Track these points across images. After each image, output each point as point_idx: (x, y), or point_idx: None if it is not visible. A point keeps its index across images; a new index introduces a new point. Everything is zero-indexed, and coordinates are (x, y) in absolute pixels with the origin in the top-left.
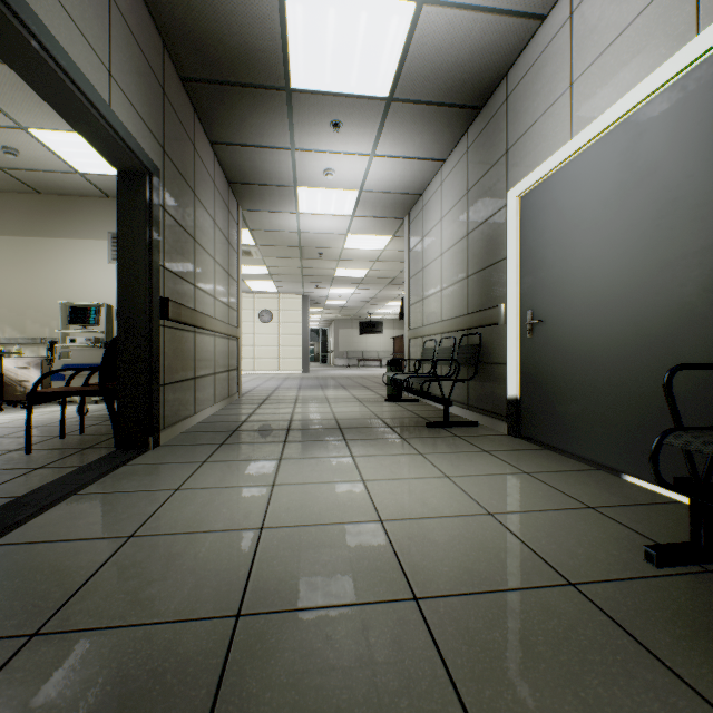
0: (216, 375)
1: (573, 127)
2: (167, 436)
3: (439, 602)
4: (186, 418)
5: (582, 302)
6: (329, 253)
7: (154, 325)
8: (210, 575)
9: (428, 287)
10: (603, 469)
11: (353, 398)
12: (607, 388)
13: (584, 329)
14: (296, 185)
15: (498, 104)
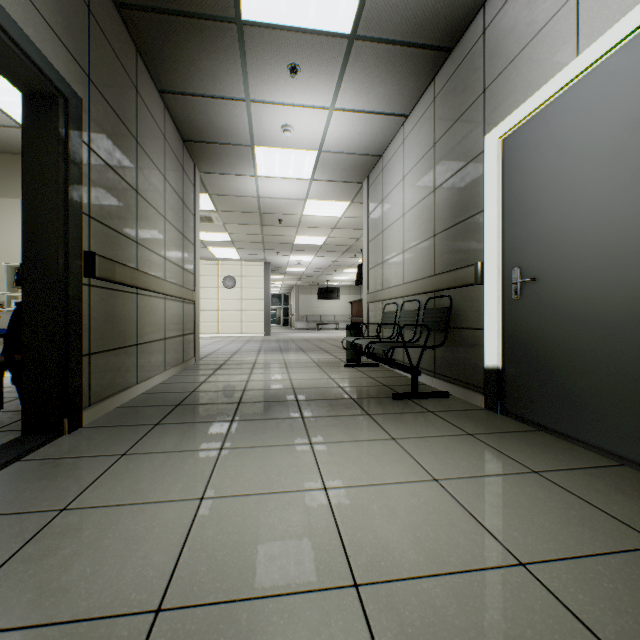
0: (167, 341)
1: (580, 41)
2: (94, 414)
3: None
4: (124, 390)
5: (595, 254)
6: (288, 220)
7: (71, 284)
8: None
9: (388, 250)
10: (630, 465)
11: (312, 362)
12: (639, 362)
13: (599, 287)
14: (253, 144)
15: (473, 40)
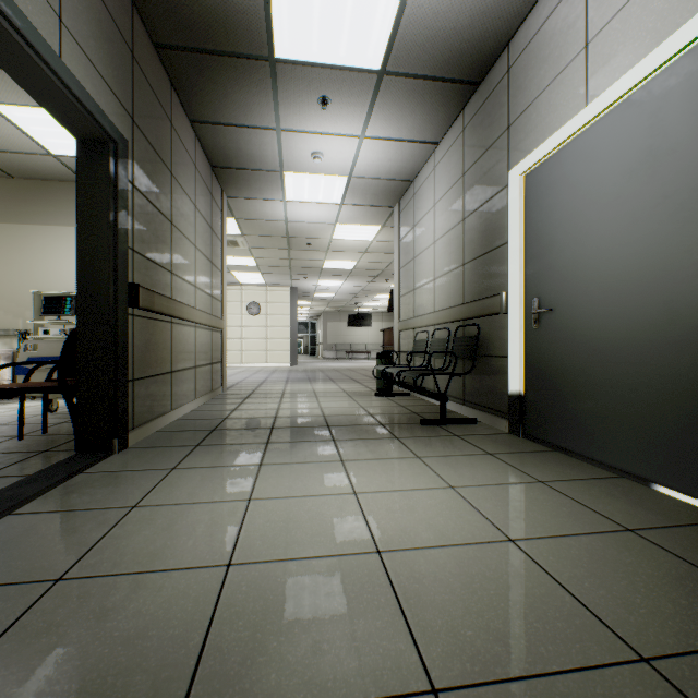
0: (197, 369)
1: (588, 92)
2: (137, 436)
3: (468, 697)
4: (161, 415)
5: (600, 287)
6: (317, 244)
7: (119, 314)
8: (148, 648)
9: (420, 277)
10: (627, 477)
11: (342, 392)
12: (633, 384)
13: (603, 317)
14: (283, 170)
15: (498, 77)
